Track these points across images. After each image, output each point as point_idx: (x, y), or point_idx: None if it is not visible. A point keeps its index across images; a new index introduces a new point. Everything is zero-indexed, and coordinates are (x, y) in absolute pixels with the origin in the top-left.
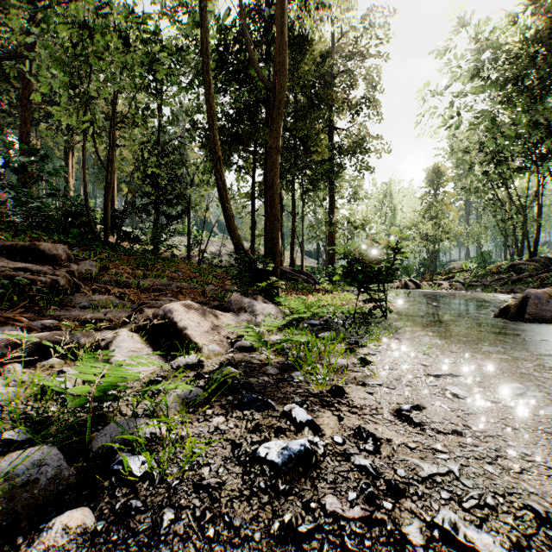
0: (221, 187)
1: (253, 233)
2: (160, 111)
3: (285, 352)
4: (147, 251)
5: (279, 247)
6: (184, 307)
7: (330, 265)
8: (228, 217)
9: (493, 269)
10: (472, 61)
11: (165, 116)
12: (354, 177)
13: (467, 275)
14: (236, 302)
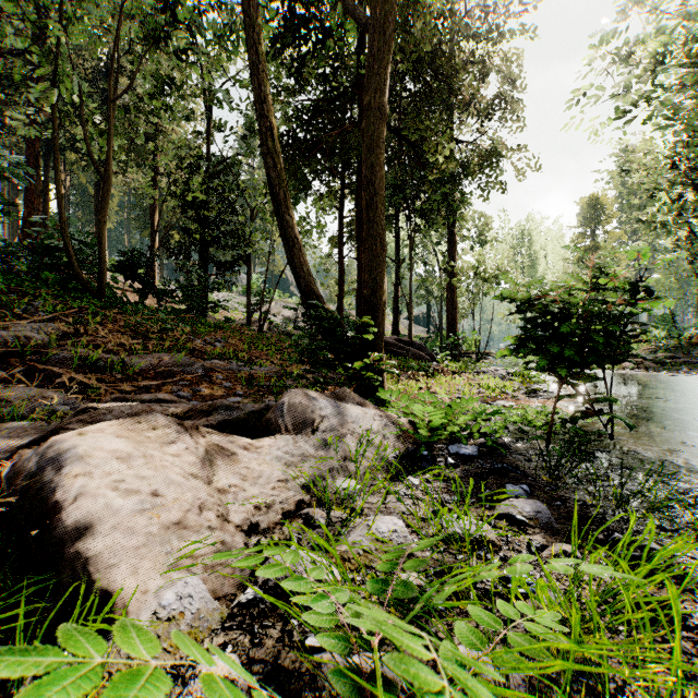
0: (276, 184)
1: (340, 288)
2: (210, 117)
3: (429, 613)
4: (176, 311)
5: (384, 295)
6: (121, 440)
7: (450, 333)
8: (291, 240)
9: (692, 339)
10: (661, 33)
11: (215, 122)
12: (479, 213)
13: (649, 348)
14: (295, 406)
